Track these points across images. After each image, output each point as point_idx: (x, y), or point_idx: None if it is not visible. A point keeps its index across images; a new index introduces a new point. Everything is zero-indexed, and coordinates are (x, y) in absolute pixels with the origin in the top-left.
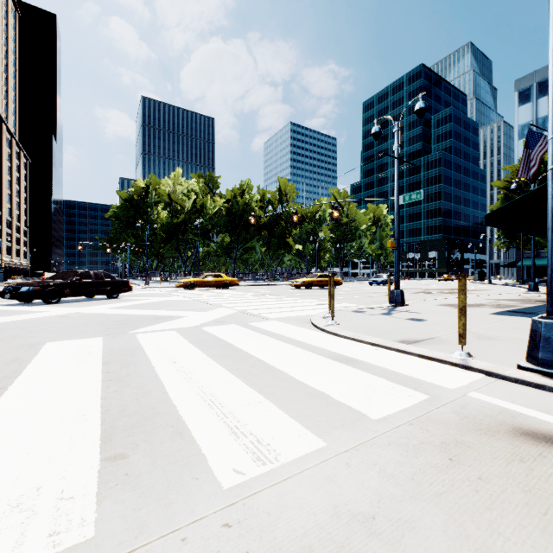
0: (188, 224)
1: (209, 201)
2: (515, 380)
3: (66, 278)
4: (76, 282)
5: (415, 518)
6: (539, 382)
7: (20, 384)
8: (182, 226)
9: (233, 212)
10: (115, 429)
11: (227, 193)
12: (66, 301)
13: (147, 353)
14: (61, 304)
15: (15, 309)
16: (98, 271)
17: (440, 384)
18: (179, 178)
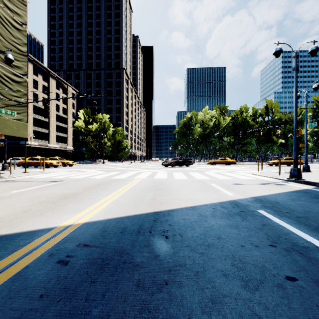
0: (211, 133)
1: (222, 120)
2: (280, 179)
3: (176, 160)
4: (178, 161)
5: (238, 180)
6: (283, 179)
7: (192, 174)
8: (208, 135)
9: (236, 124)
10: (208, 177)
11: (232, 115)
12: (175, 167)
13: (208, 174)
14: (176, 167)
15: (168, 168)
16: (183, 158)
17: (262, 179)
18: (206, 111)
